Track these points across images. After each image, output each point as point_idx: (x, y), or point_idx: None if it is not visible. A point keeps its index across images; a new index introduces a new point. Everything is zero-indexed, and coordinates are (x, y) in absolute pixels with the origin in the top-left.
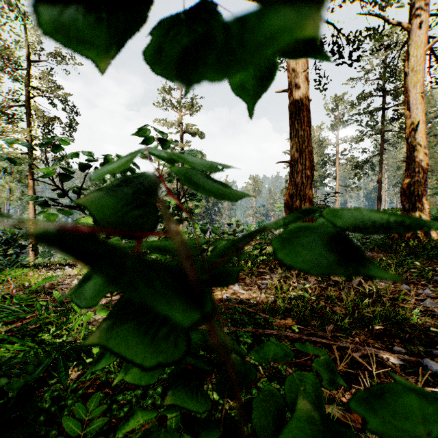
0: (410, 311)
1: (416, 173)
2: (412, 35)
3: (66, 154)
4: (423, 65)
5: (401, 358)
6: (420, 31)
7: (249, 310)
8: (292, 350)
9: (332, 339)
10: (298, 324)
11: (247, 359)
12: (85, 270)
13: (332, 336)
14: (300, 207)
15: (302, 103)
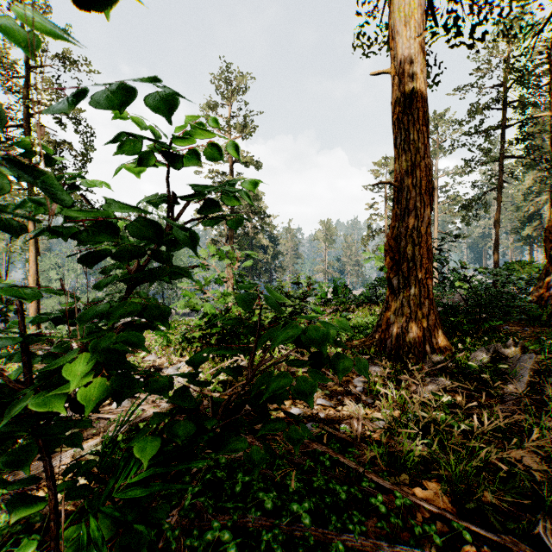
0: None
1: None
2: None
3: None
4: None
5: None
6: None
7: (344, 460)
8: None
9: None
10: (454, 501)
11: None
12: None
13: None
14: (413, 255)
15: (416, 88)
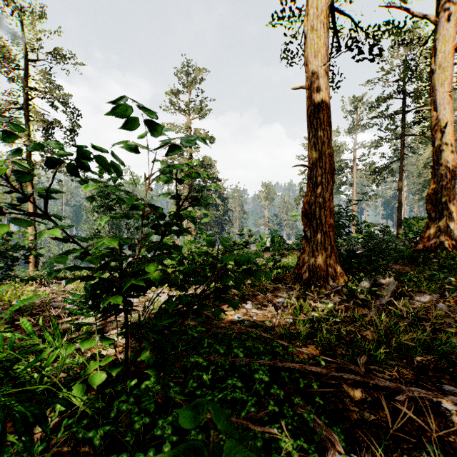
0: (453, 336)
1: (443, 179)
2: (439, 29)
3: (32, 146)
4: (451, 61)
5: (455, 402)
6: (448, 25)
7: (264, 335)
8: (318, 388)
9: (368, 375)
10: (322, 352)
11: (264, 404)
12: (83, 285)
13: (365, 369)
14: (320, 215)
15: (322, 100)
